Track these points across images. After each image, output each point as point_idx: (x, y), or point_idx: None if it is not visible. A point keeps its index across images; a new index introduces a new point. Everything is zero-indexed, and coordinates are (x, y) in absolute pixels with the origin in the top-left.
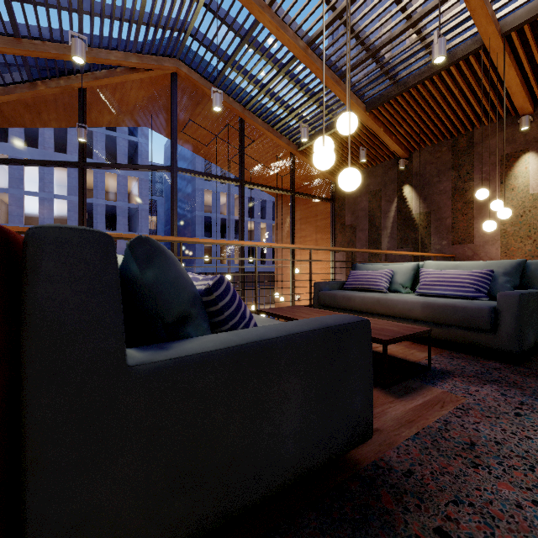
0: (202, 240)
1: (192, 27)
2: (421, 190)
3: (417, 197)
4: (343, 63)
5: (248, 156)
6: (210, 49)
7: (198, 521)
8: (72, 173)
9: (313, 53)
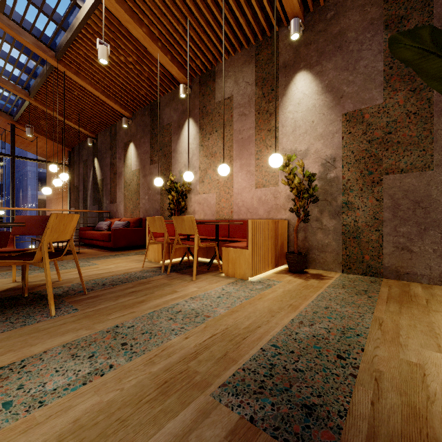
0: None
1: None
2: (100, 162)
3: (99, 168)
4: None
5: None
6: None
7: None
8: None
9: None
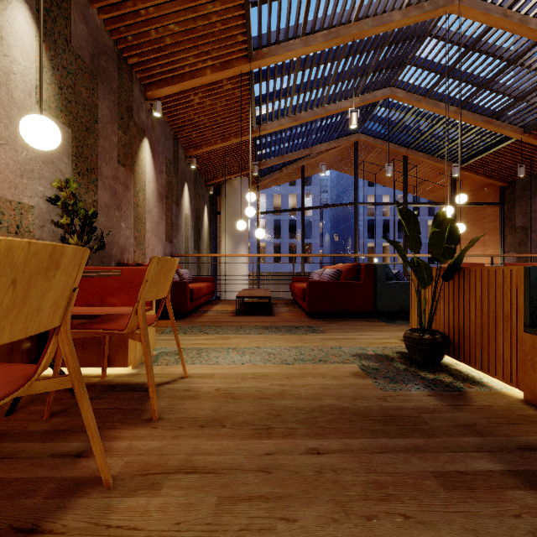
0: (383, 255)
1: (370, 117)
2: None
3: None
4: (492, 109)
5: (411, 176)
6: (382, 123)
7: (396, 308)
8: (268, 199)
9: (464, 110)
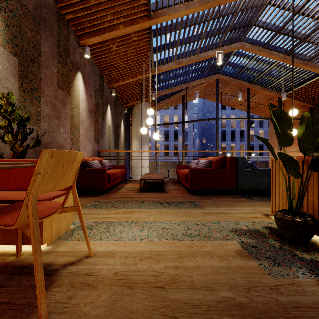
0: (238, 151)
1: (226, 63)
2: None
3: None
4: (308, 55)
5: (251, 101)
6: (234, 67)
7: (252, 188)
8: (161, 117)
9: (289, 56)
